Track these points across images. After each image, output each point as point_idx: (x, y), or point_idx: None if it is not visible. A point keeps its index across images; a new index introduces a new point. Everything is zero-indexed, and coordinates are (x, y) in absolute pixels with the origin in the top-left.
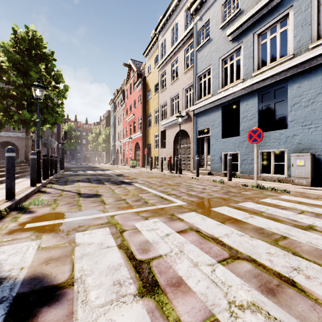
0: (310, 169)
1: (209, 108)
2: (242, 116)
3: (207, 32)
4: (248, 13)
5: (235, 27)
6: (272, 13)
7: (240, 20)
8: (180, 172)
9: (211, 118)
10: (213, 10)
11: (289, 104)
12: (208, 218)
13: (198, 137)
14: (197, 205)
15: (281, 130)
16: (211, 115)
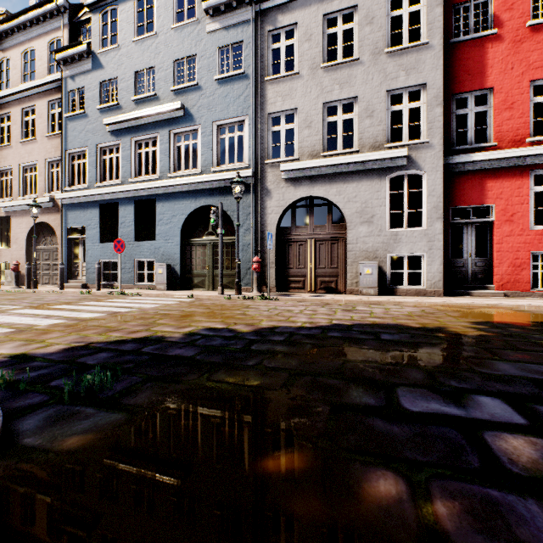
0: (166, 276)
1: (84, 202)
2: (121, 221)
3: (82, 102)
4: (125, 115)
5: (113, 121)
6: (146, 129)
7: (117, 117)
8: (36, 286)
9: (87, 215)
10: (90, 80)
11: (157, 219)
12: (38, 310)
13: (69, 237)
14: (35, 307)
15: (152, 241)
16: (87, 212)
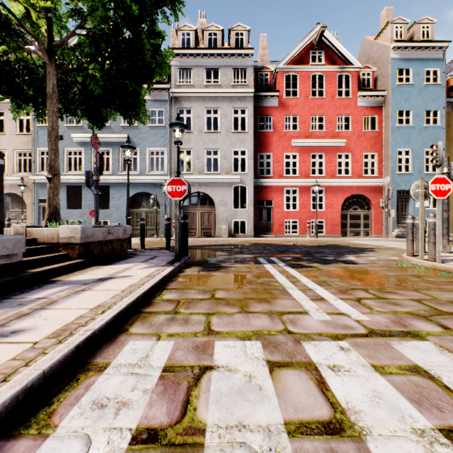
0: None
1: None
2: (84, 197)
3: None
4: (88, 135)
5: (79, 137)
6: (103, 144)
7: (83, 135)
8: None
9: None
10: None
11: (110, 197)
12: None
13: (40, 204)
14: None
15: (107, 210)
16: None
